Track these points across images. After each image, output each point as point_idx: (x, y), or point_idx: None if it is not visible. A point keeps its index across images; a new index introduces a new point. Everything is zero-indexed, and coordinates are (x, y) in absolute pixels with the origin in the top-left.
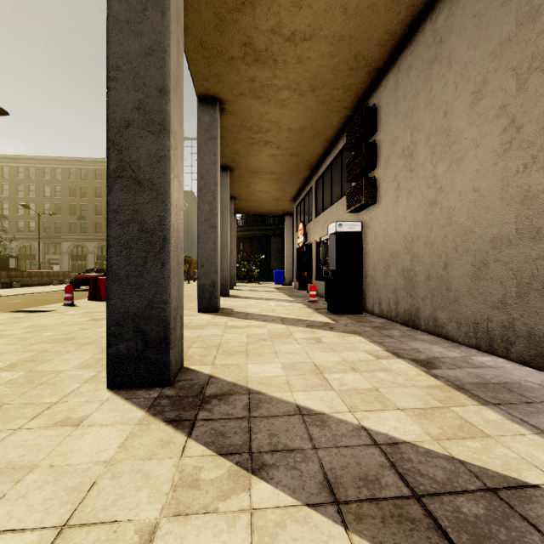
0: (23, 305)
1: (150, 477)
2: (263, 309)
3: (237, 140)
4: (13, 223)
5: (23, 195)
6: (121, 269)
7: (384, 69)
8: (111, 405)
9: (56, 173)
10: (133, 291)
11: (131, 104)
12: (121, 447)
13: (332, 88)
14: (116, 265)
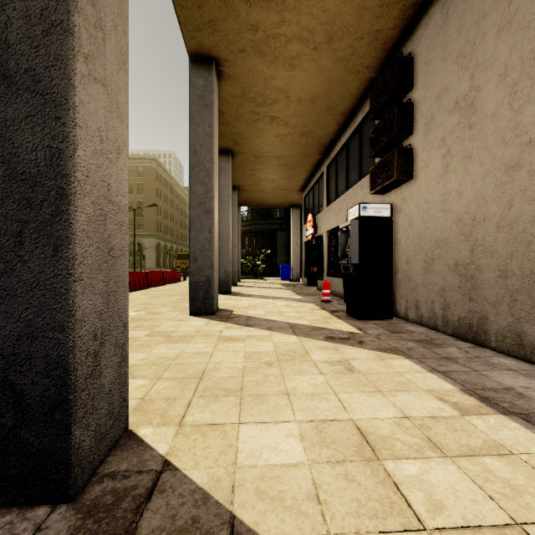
0: None
1: None
2: (268, 311)
3: (239, 116)
4: None
5: None
6: None
7: (425, 4)
8: None
9: None
10: None
11: None
12: None
13: (354, 38)
14: None
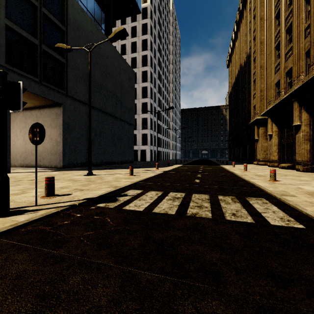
0: None
1: None
2: None
3: None
4: None
5: None
6: None
7: None
8: None
9: None
10: None
11: None
12: None
13: None
14: None
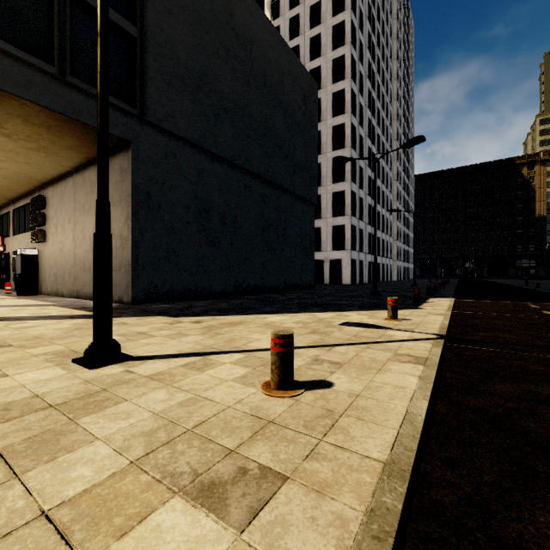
0: None
1: None
2: None
3: None
4: None
5: None
6: None
7: (49, 183)
8: None
9: None
10: None
11: None
12: None
13: (19, 180)
14: None
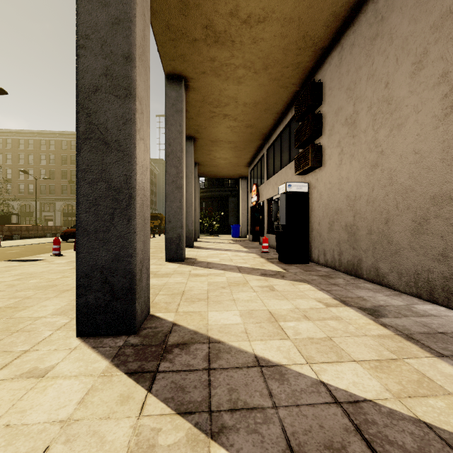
0: (18, 255)
1: (105, 441)
2: (222, 259)
3: (200, 114)
4: (15, 186)
5: (23, 162)
6: (90, 225)
7: (329, 48)
8: (78, 354)
9: (50, 145)
10: (100, 245)
11: (99, 70)
12: (81, 403)
13: (283, 66)
14: (85, 221)
